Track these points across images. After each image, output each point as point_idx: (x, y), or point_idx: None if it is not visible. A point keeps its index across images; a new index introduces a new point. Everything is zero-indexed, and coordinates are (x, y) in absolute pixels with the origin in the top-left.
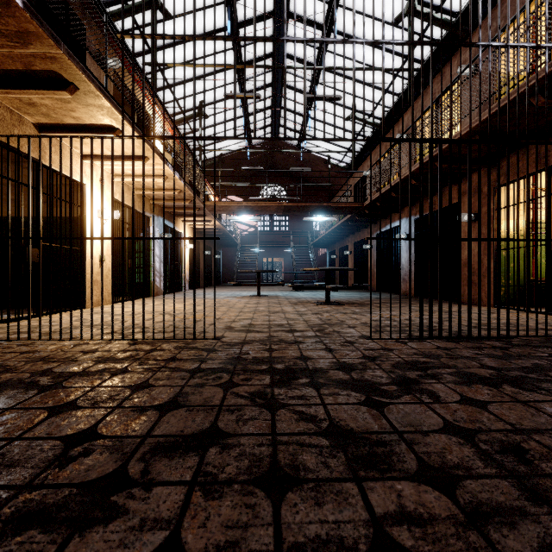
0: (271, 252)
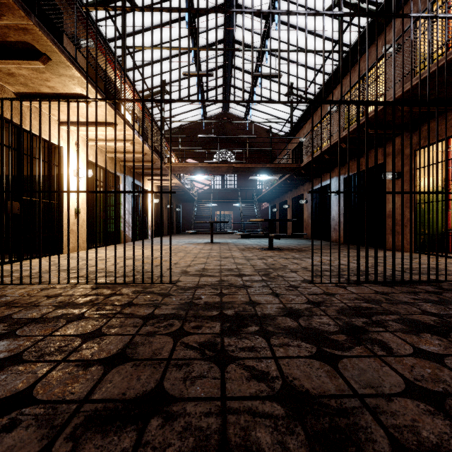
0: (222, 206)
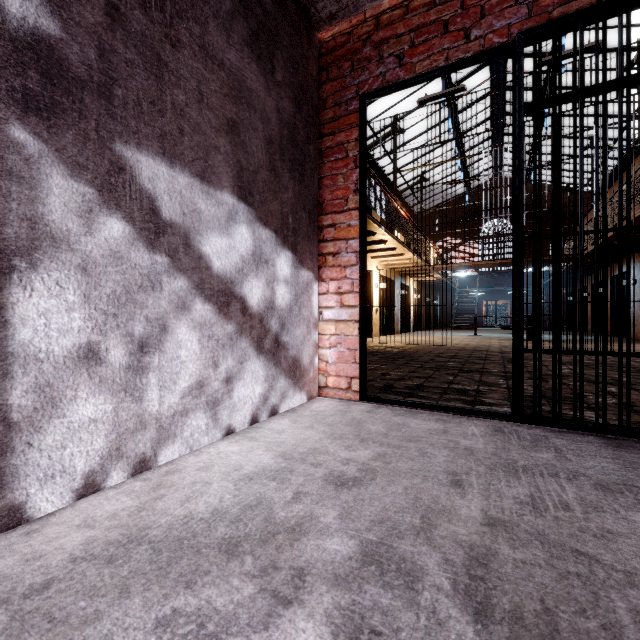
0: (494, 294)
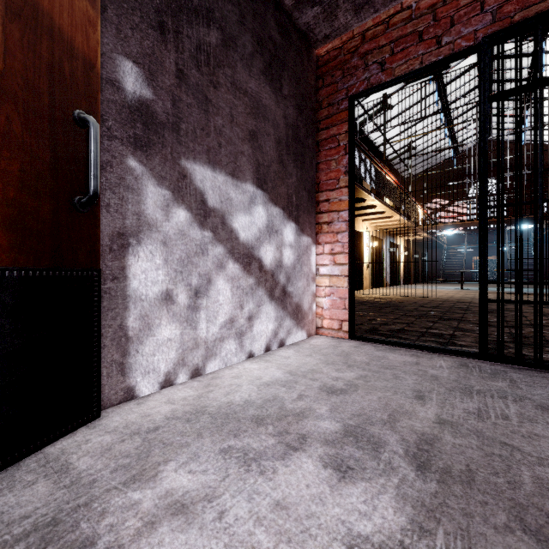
0: None
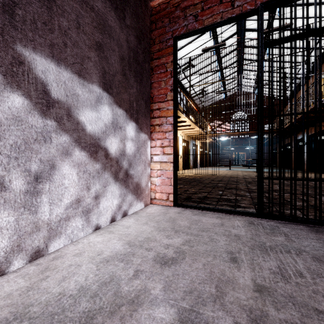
0: (238, 149)
